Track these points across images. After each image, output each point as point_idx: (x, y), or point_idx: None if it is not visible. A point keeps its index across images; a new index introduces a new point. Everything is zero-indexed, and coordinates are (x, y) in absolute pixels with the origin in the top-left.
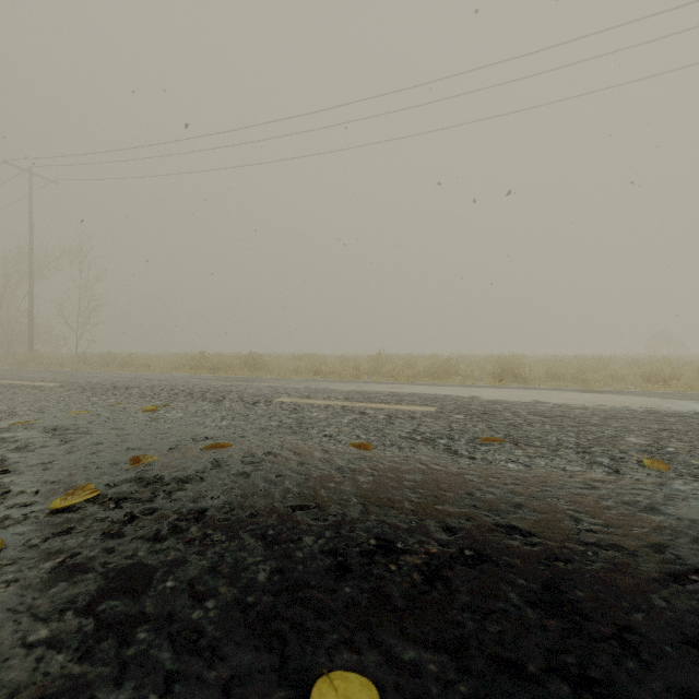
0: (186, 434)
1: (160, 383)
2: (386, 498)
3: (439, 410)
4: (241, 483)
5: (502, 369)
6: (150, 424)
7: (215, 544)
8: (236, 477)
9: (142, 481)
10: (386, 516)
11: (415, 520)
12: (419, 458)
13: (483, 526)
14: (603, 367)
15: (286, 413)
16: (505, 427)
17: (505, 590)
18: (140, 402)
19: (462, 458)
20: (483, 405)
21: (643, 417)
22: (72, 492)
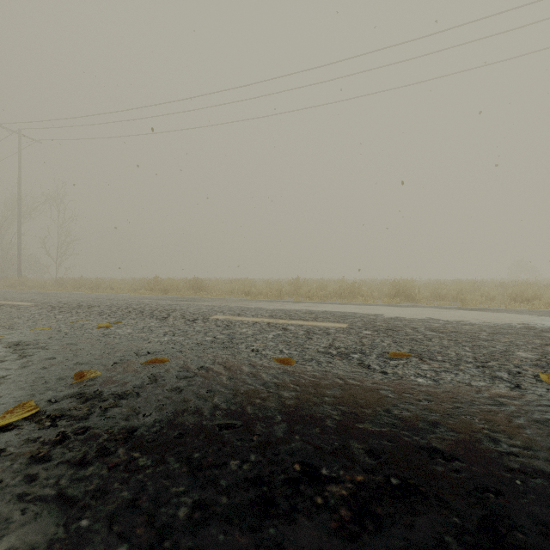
0: (130, 349)
1: (117, 303)
2: (308, 416)
3: (350, 326)
4: (174, 399)
5: (397, 291)
6: (101, 339)
7: (139, 470)
8: (169, 393)
9: (82, 396)
10: (309, 436)
11: (338, 441)
12: (337, 372)
13: (405, 449)
14: (477, 289)
15: (220, 329)
16: (408, 342)
17: (440, 532)
18: (97, 319)
19: (375, 372)
20: (386, 322)
21: (525, 333)
22: (12, 409)
